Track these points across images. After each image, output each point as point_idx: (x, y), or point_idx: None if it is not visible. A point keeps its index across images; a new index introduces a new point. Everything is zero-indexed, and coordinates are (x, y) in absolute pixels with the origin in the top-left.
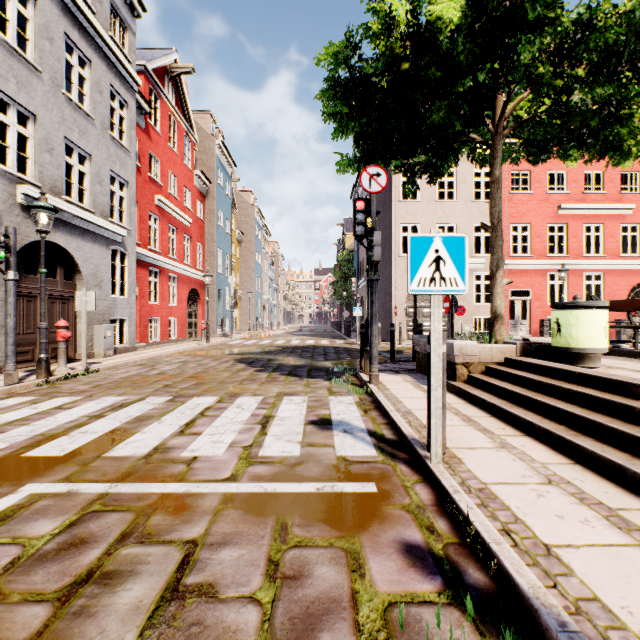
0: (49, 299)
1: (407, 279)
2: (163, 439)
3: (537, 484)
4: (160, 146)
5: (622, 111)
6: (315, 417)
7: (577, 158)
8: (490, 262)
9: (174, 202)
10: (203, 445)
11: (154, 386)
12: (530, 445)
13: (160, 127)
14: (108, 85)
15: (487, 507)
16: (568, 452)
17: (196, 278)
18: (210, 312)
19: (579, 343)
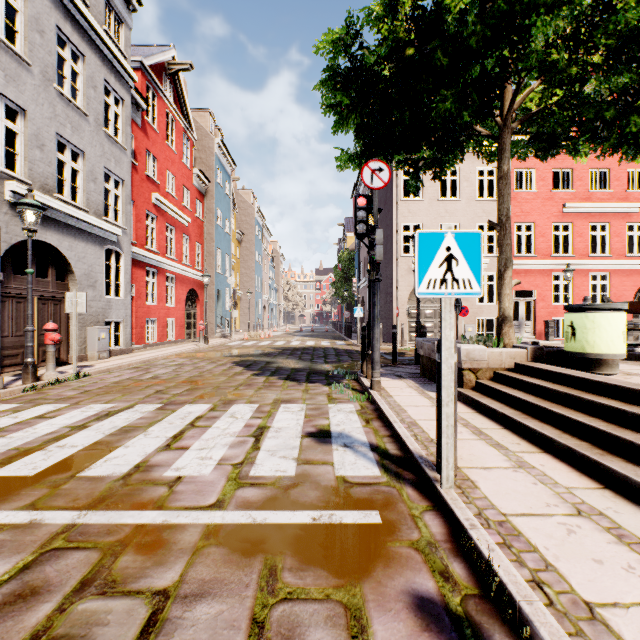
0: (40, 300)
1: (415, 280)
2: (146, 455)
3: (565, 516)
4: (157, 144)
5: (639, 101)
6: (313, 428)
7: (587, 153)
8: (498, 262)
9: (172, 201)
10: (189, 462)
11: (145, 392)
12: (550, 464)
13: (157, 125)
14: (102, 80)
15: (511, 548)
16: (594, 474)
17: (195, 278)
18: (209, 313)
19: (596, 348)
